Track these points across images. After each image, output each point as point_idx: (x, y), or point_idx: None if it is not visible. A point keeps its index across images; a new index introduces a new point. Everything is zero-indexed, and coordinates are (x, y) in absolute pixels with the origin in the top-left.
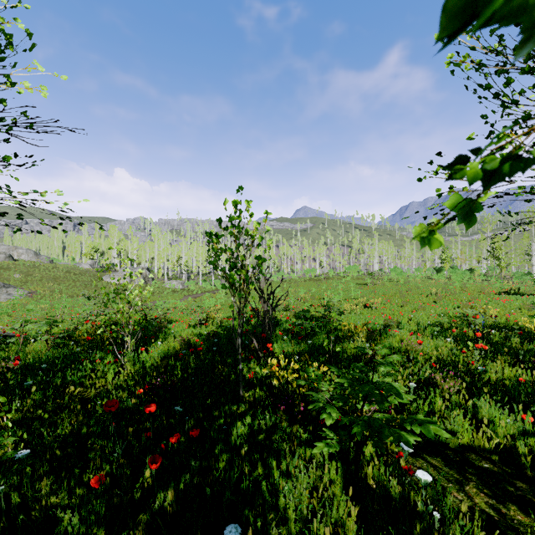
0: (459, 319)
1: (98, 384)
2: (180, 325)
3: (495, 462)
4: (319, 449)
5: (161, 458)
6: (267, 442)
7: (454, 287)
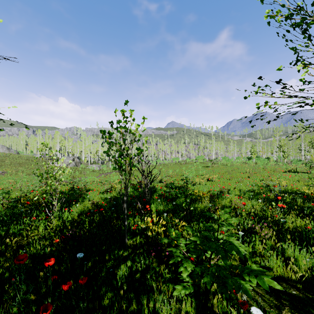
0: (264, 187)
1: (32, 234)
2: (94, 192)
3: (299, 289)
4: (178, 291)
5: (52, 306)
6: (142, 280)
7: (259, 168)
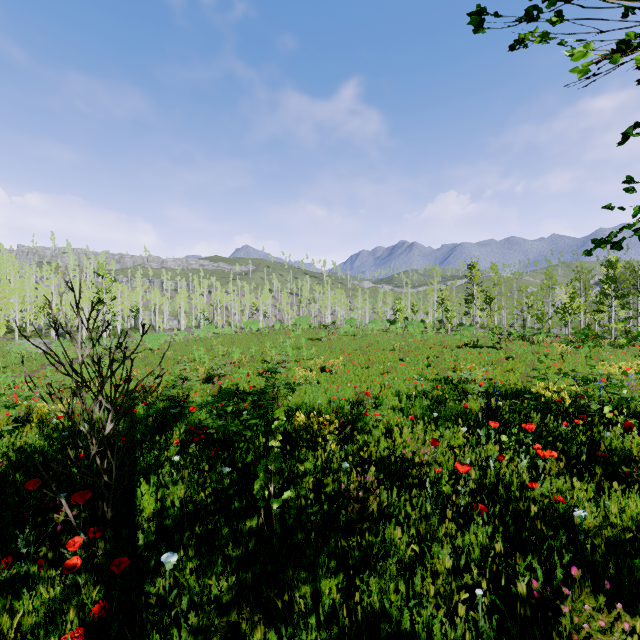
0: (443, 384)
1: None
2: None
3: None
4: None
5: None
6: None
7: (413, 341)
